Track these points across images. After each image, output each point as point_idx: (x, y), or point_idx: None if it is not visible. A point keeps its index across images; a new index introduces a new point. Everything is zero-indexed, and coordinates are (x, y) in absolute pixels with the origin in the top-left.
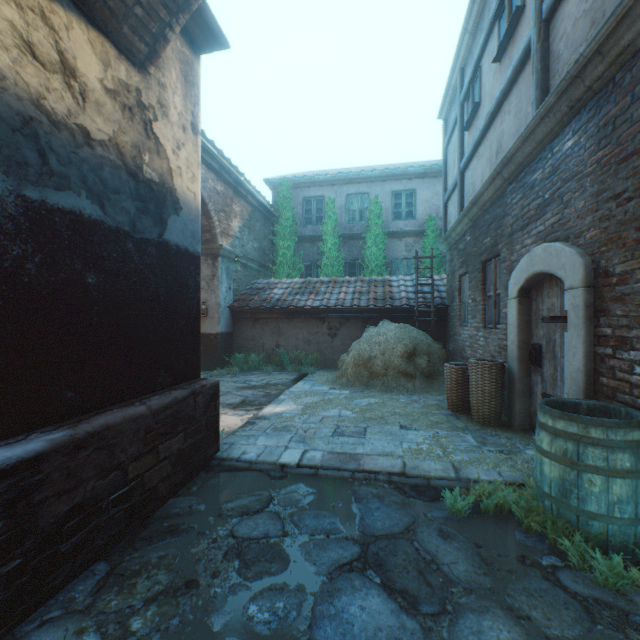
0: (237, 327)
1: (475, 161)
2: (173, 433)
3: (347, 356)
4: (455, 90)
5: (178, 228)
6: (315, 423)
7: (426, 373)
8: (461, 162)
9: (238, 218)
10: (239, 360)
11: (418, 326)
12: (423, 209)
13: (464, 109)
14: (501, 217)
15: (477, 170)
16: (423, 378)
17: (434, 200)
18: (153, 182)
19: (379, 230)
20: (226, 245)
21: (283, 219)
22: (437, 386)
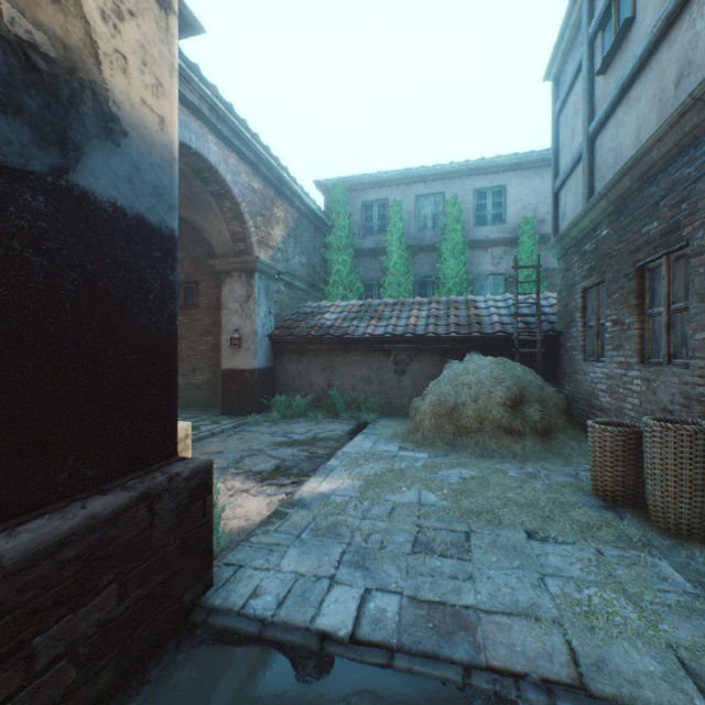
0: (279, 361)
1: (621, 113)
2: (84, 594)
3: (422, 402)
4: (576, 28)
5: (117, 171)
6: (381, 519)
7: (540, 429)
8: (590, 123)
9: (281, 225)
10: (280, 403)
11: (518, 361)
12: (515, 210)
13: (595, 46)
14: (691, 181)
15: (626, 124)
16: (535, 436)
17: (530, 198)
18: (36, 51)
19: (458, 238)
20: (265, 258)
21: (337, 228)
22: (557, 449)
